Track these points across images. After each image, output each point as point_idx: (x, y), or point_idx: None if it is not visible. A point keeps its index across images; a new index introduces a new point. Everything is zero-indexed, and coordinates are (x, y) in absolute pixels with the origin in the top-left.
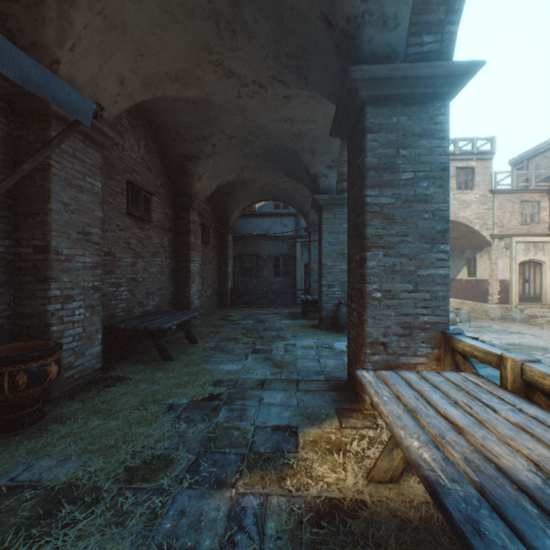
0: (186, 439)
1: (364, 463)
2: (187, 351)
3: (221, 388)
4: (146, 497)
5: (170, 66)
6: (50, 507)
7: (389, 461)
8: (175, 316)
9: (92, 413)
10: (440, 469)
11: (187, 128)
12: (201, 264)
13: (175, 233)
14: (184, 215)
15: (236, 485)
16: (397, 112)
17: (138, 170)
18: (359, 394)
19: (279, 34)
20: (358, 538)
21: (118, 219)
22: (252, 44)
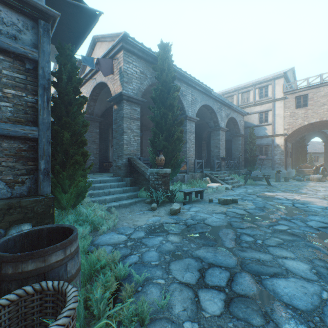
0: None
1: None
2: None
3: None
4: None
5: None
6: None
7: None
8: None
9: None
10: None
11: None
12: None
13: None
14: None
15: None
16: None
17: None
18: None
19: None
20: None
21: None
22: None
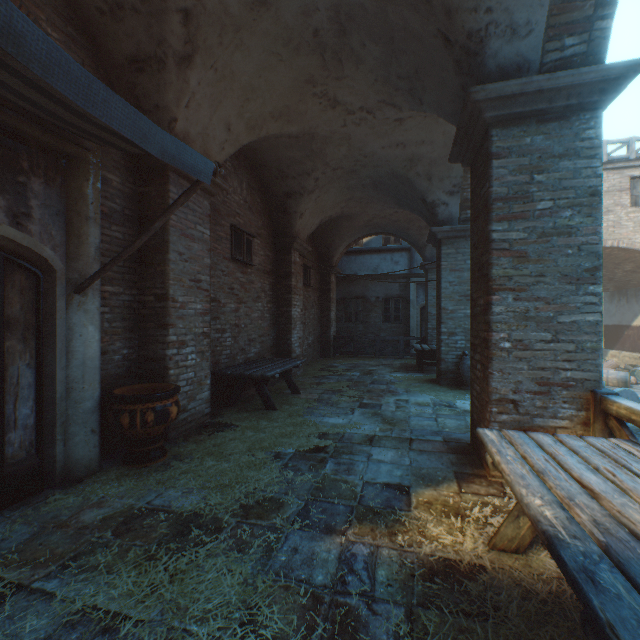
0: (294, 486)
1: (486, 530)
2: (290, 402)
3: (326, 440)
4: (261, 532)
5: (274, 105)
6: (181, 529)
7: (514, 528)
8: (278, 364)
9: (206, 454)
10: (561, 526)
11: (289, 164)
12: (302, 308)
13: (276, 276)
14: (285, 256)
15: (346, 533)
16: (531, 131)
17: (241, 213)
18: (483, 458)
19: (390, 57)
20: (475, 598)
21: (222, 264)
22: (359, 70)
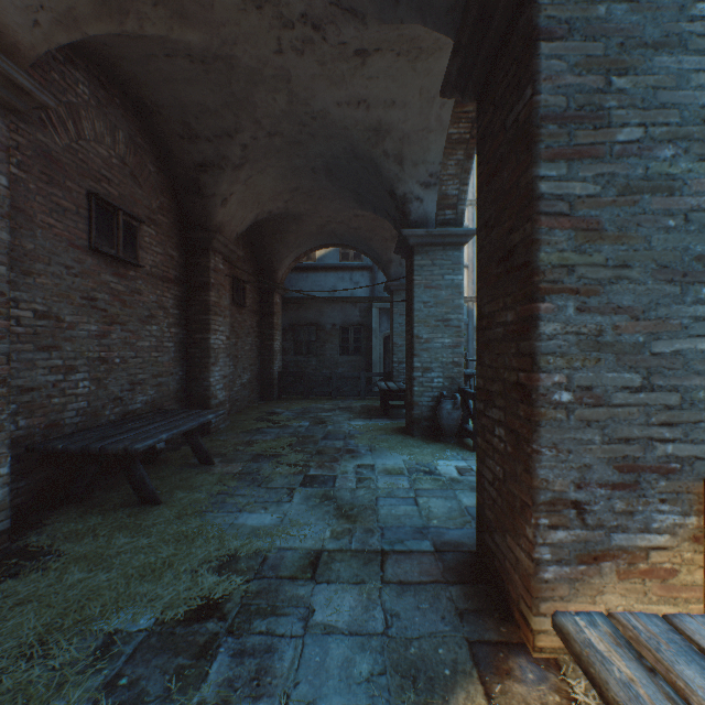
0: None
1: None
2: (191, 483)
3: (231, 578)
4: None
5: None
6: None
7: None
8: (171, 423)
9: None
10: None
11: (199, 114)
12: (229, 336)
13: (186, 287)
14: (200, 259)
15: None
16: None
17: (113, 178)
18: (516, 604)
19: None
20: None
21: (67, 256)
22: None
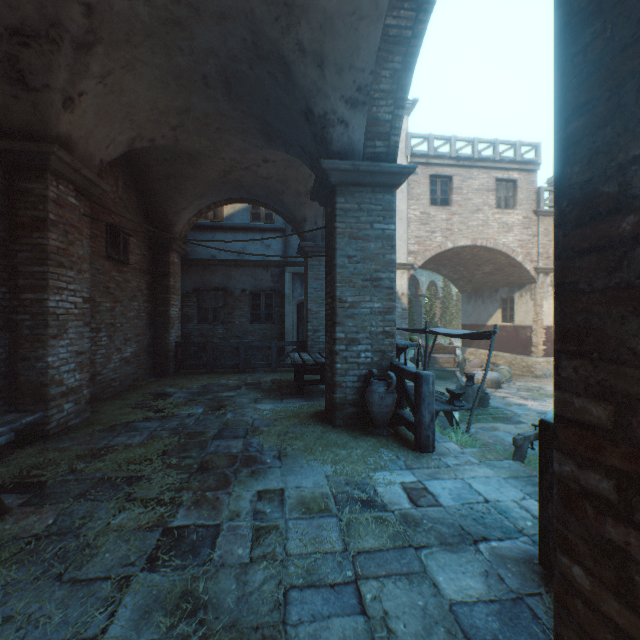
0: None
1: None
2: None
3: None
4: None
5: None
6: None
7: None
8: None
9: None
10: None
11: None
12: (90, 297)
13: (9, 224)
14: (31, 184)
15: None
16: None
17: None
18: None
19: None
20: None
21: None
22: None
